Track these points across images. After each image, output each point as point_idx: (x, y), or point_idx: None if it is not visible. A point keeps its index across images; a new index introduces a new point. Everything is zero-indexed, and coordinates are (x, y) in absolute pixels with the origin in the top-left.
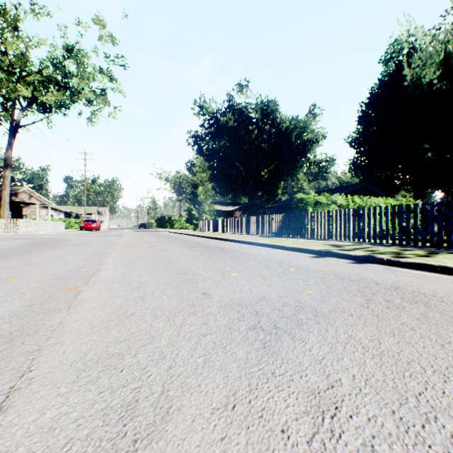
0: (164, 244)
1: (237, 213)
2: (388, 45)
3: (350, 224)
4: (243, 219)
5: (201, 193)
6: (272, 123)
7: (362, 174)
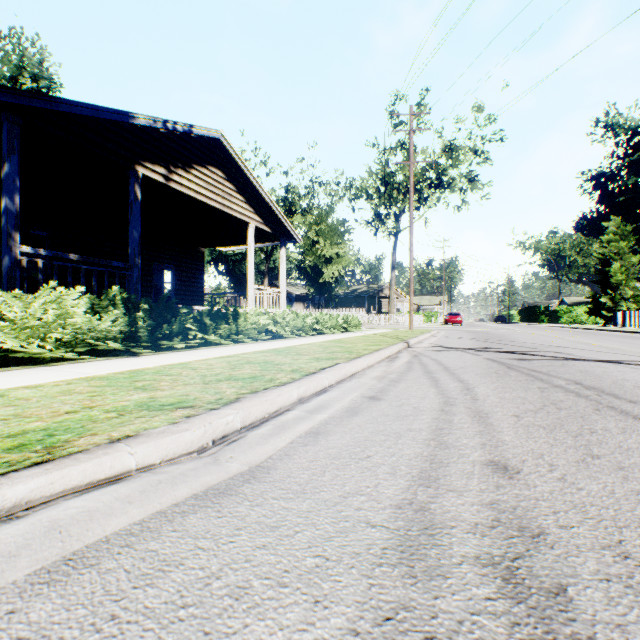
0: (594, 336)
1: None
2: None
3: None
4: None
5: (616, 272)
6: None
7: None
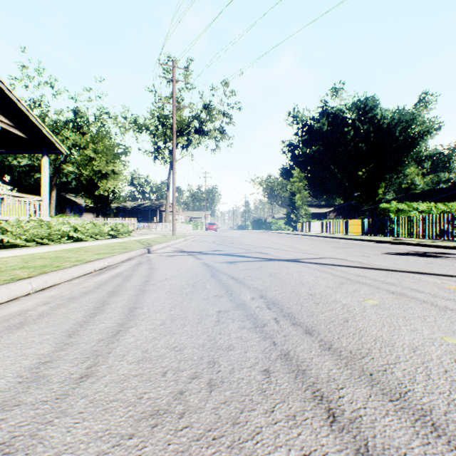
0: (287, 238)
1: (331, 215)
2: None
3: (419, 226)
4: (336, 222)
5: (298, 200)
6: (371, 121)
7: None
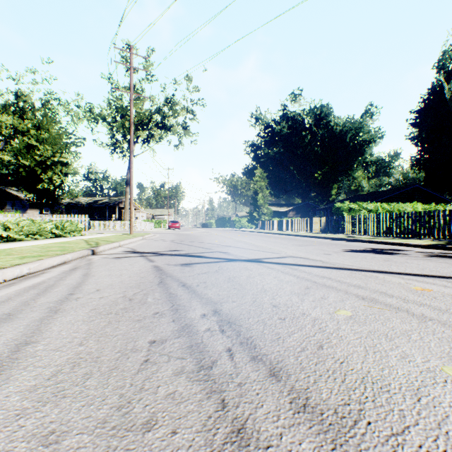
0: (249, 236)
1: (290, 213)
2: (442, 52)
3: (368, 224)
4: (296, 220)
5: (260, 198)
6: (326, 127)
7: (426, 171)
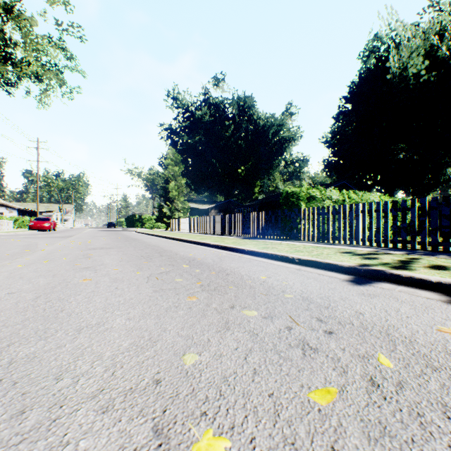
0: (107, 252)
1: (213, 211)
2: (368, 41)
3: (358, 223)
4: (220, 217)
5: (173, 189)
6: (249, 119)
7: (337, 174)
